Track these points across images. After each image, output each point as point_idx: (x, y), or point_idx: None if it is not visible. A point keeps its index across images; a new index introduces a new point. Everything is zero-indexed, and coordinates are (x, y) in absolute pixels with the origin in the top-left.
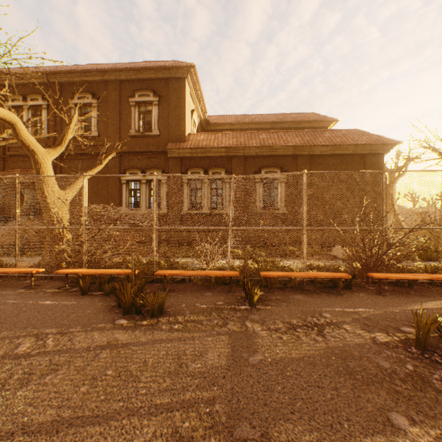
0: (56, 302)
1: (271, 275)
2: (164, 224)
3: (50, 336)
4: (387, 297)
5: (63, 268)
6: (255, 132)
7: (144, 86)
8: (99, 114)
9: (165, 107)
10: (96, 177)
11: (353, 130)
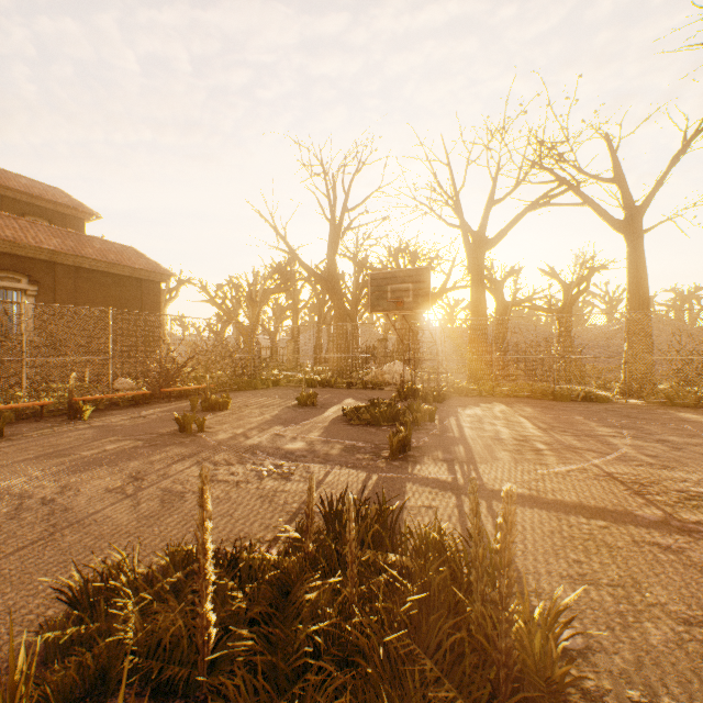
0: None
1: (89, 399)
2: None
3: None
4: (175, 402)
5: None
6: None
7: None
8: None
9: None
10: None
11: (129, 247)
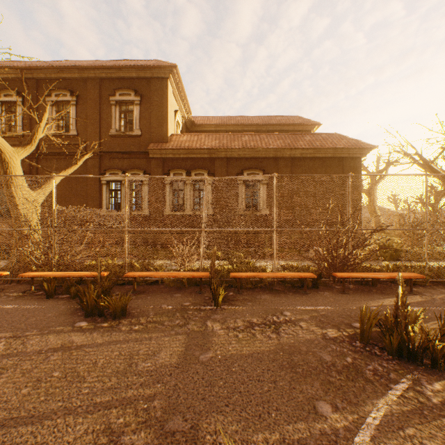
0: (18, 306)
1: (239, 276)
2: (136, 226)
3: (2, 340)
4: (350, 295)
5: (29, 271)
6: (238, 134)
7: (125, 85)
8: (77, 113)
9: (147, 107)
10: (75, 177)
11: (332, 134)
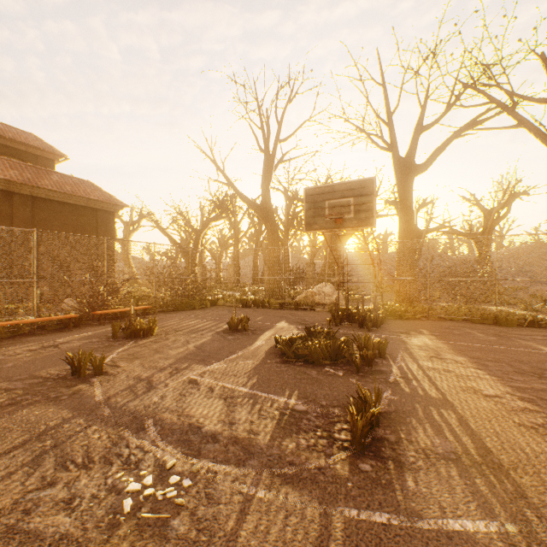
0: None
1: (0, 325)
2: None
3: None
4: (106, 325)
5: None
6: None
7: None
8: None
9: None
10: None
11: (86, 181)
